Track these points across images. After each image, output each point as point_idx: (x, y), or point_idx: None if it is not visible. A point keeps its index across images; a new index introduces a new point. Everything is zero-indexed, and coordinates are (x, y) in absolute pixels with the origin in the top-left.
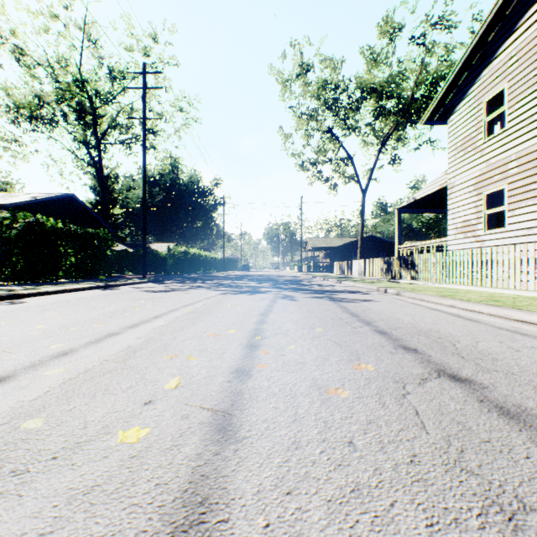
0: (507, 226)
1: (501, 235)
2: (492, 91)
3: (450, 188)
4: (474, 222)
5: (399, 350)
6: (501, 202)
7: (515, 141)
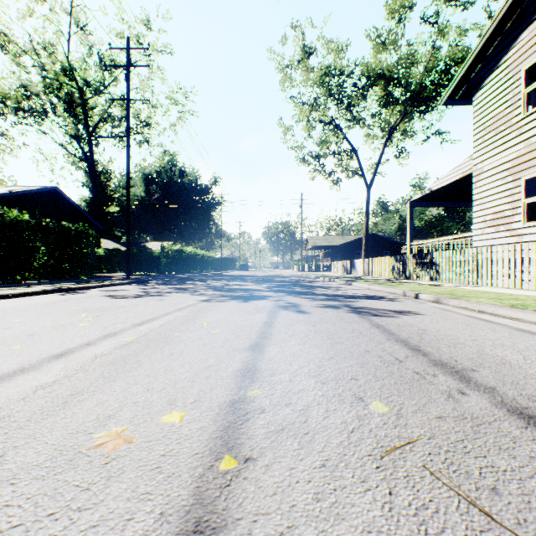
0: None
1: None
2: (535, 56)
3: (477, 175)
4: (509, 213)
5: None
6: (535, 191)
7: None
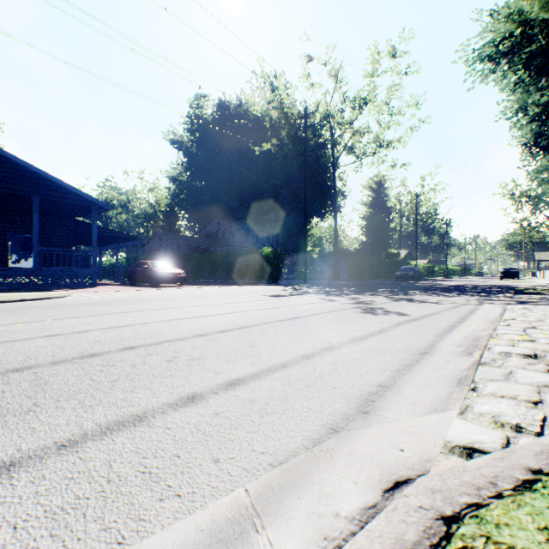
0: None
1: None
2: None
3: None
4: None
5: None
6: None
7: None
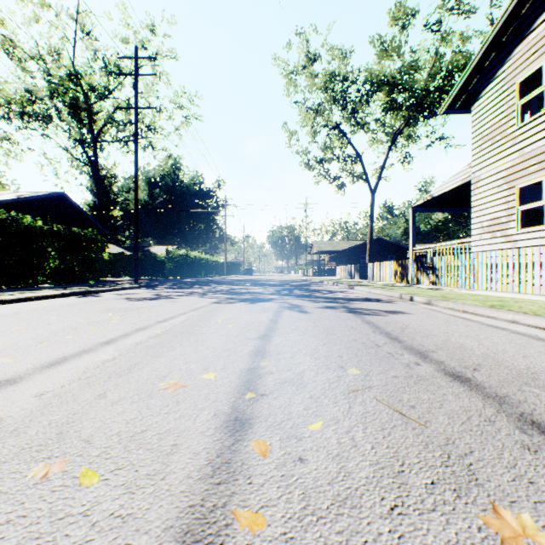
0: None
1: (538, 234)
2: (528, 70)
3: (475, 182)
4: (504, 220)
5: (536, 436)
6: (531, 198)
7: None
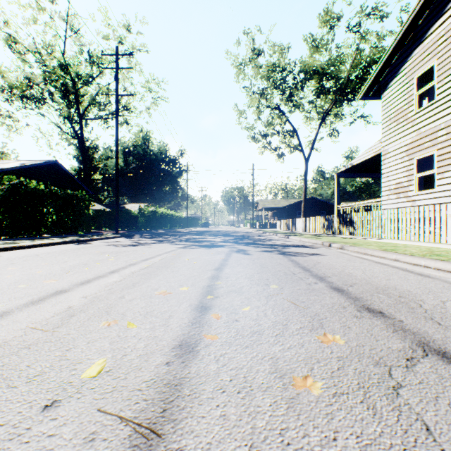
0: (436, 188)
1: (431, 195)
2: (423, 68)
3: (384, 154)
4: (406, 184)
5: (364, 313)
6: (428, 167)
7: (444, 111)
